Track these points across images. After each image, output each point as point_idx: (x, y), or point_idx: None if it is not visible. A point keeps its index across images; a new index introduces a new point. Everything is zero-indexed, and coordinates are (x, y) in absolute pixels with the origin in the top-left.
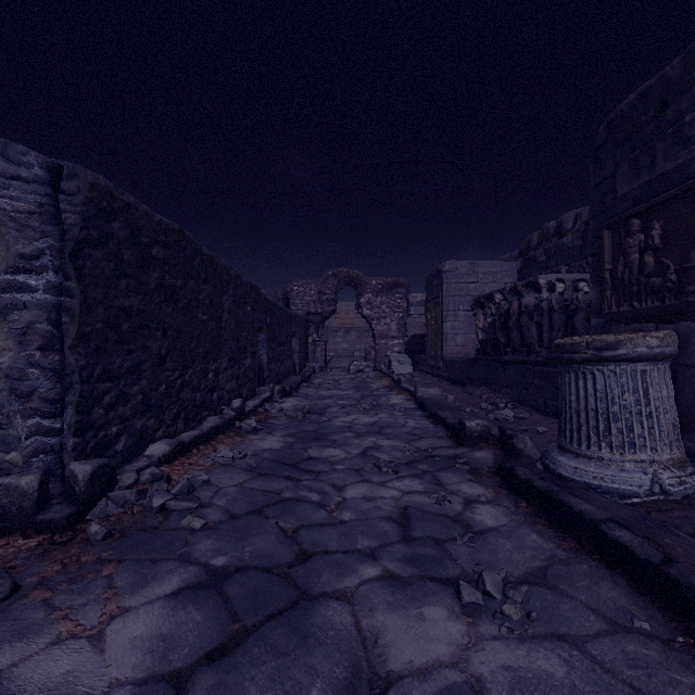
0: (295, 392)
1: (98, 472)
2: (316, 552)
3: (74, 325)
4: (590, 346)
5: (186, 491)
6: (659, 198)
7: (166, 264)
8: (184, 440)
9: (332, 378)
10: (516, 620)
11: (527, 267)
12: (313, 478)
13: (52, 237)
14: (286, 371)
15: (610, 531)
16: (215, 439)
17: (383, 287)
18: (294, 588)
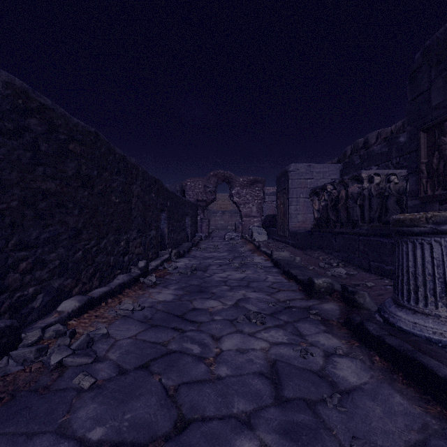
0: (187, 254)
1: None
2: (194, 418)
3: None
4: (429, 221)
5: (85, 345)
6: None
7: (83, 157)
8: (93, 296)
9: (213, 244)
10: None
11: (347, 168)
12: (195, 328)
13: None
14: (181, 239)
15: None
16: (122, 293)
17: (247, 183)
18: None
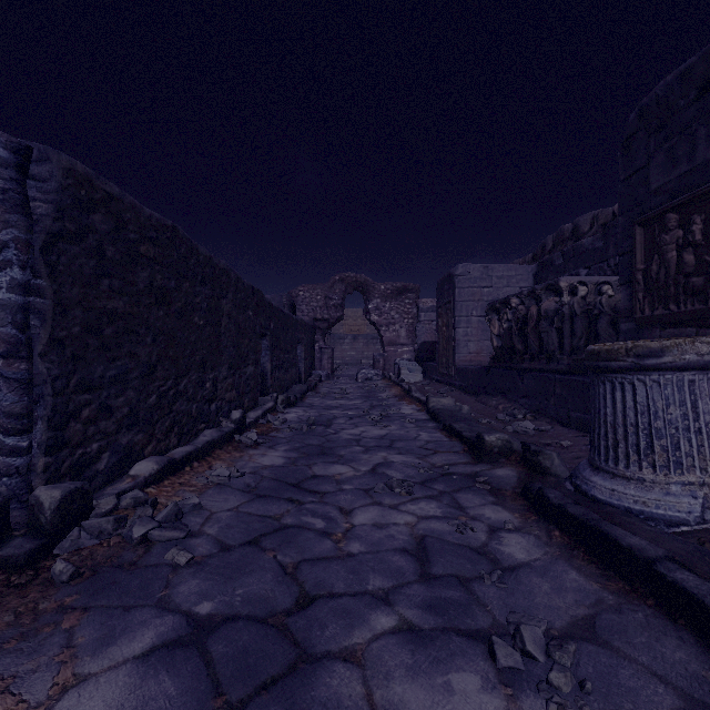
0: (301, 402)
1: (69, 498)
2: (320, 595)
3: (45, 329)
4: (630, 353)
5: (173, 517)
6: (701, 189)
7: (157, 263)
8: (175, 457)
9: (339, 387)
10: (566, 692)
11: (543, 271)
12: (317, 500)
13: (18, 227)
14: (291, 380)
15: (670, 573)
16: (211, 454)
17: (392, 292)
18: (293, 644)
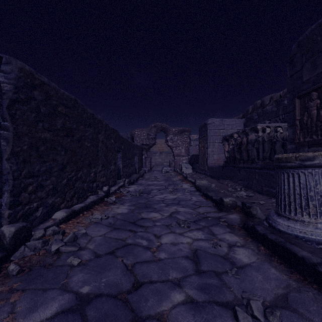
0: (136, 182)
1: (19, 231)
2: (145, 281)
3: (9, 147)
4: (297, 159)
5: (72, 240)
6: None
7: (67, 116)
8: (75, 209)
9: (154, 175)
10: None
11: (248, 122)
12: (143, 230)
13: None
14: (131, 172)
15: None
16: (93, 207)
17: (178, 132)
18: (130, 310)
